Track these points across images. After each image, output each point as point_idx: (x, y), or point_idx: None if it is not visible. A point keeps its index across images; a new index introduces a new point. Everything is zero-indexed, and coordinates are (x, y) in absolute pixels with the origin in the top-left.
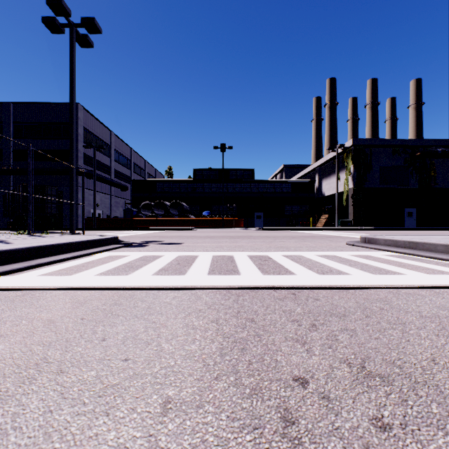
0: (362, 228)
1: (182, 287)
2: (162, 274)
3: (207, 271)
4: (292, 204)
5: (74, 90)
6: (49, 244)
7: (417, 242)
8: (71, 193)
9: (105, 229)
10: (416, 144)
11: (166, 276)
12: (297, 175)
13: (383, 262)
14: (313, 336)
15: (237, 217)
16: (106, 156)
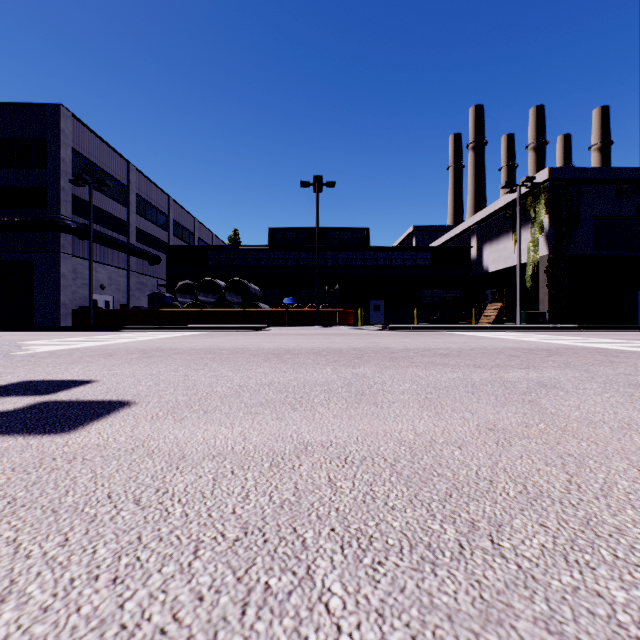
0: (575, 326)
1: None
2: None
3: None
4: (434, 286)
5: None
6: None
7: None
8: None
9: (98, 328)
10: None
11: None
12: (438, 241)
13: None
14: None
15: (341, 307)
16: (121, 205)
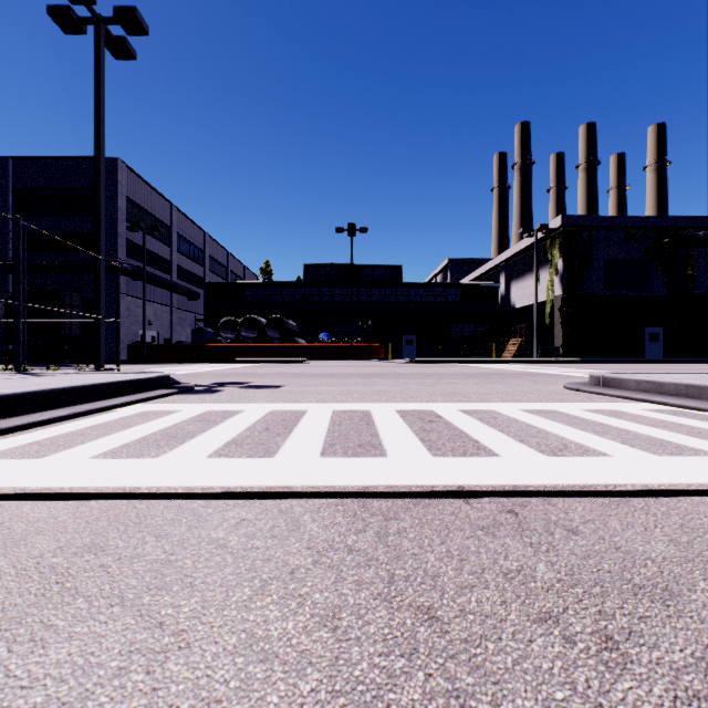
0: (577, 360)
1: (263, 490)
2: (228, 455)
3: (320, 448)
4: (463, 321)
5: (103, 130)
6: (27, 391)
7: (703, 386)
8: (98, 301)
9: (161, 361)
10: (663, 225)
11: (236, 459)
12: (471, 276)
13: (654, 424)
14: (630, 701)
15: (374, 342)
16: (165, 245)
